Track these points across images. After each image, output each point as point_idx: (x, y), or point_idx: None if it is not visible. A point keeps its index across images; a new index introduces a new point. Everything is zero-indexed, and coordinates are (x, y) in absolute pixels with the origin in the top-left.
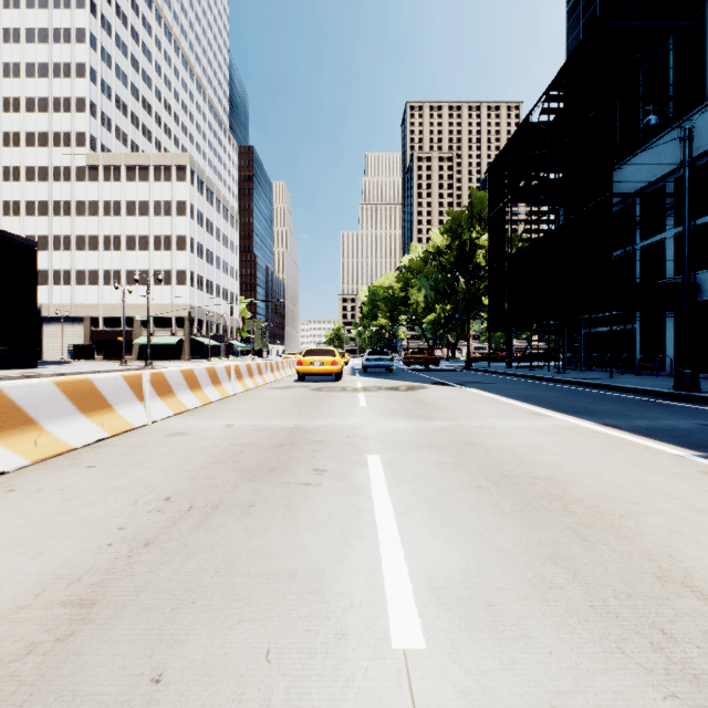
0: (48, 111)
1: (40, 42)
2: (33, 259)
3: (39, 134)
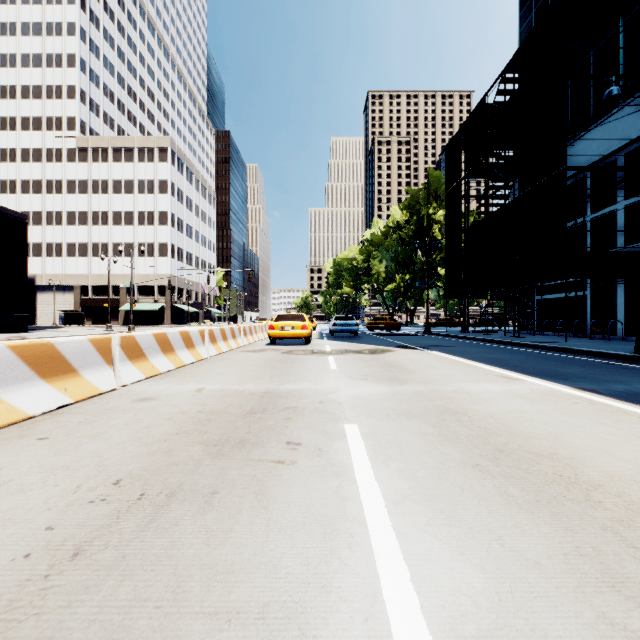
0: (41, 97)
1: (34, 35)
2: (24, 231)
3: (33, 119)
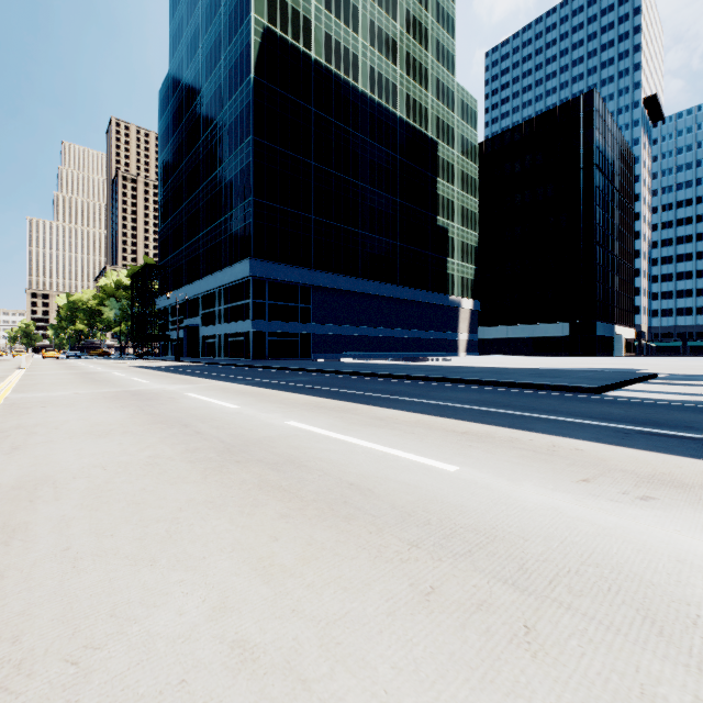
0: None
1: None
2: None
3: None
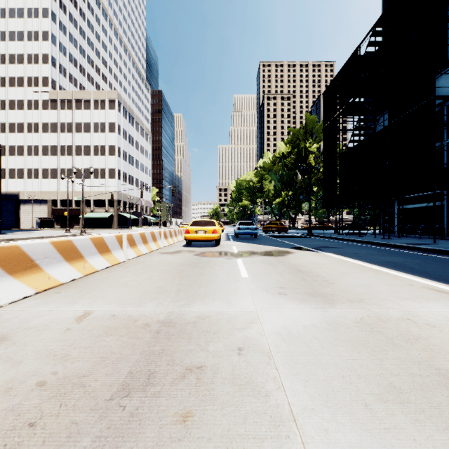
0: (23, 63)
1: (18, 17)
2: None
3: (18, 78)
